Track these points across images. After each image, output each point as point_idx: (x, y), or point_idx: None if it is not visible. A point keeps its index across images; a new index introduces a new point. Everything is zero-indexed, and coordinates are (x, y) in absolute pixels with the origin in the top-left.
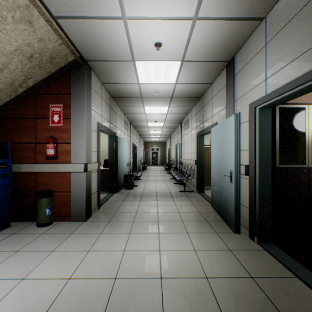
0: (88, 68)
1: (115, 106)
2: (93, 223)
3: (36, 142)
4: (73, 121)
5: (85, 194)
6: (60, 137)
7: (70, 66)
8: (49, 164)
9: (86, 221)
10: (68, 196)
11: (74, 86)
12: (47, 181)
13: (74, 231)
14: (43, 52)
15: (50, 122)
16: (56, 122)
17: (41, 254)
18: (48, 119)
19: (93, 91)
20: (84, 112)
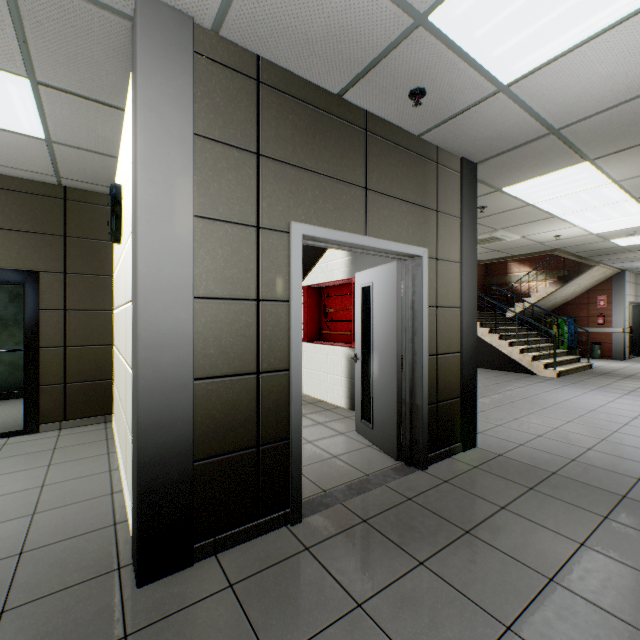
0: (624, 272)
1: (638, 279)
2: (629, 361)
3: (587, 316)
4: (613, 305)
5: (622, 345)
6: (603, 313)
7: (612, 275)
8: (597, 328)
9: (623, 360)
10: (609, 346)
11: (614, 285)
12: (594, 337)
13: (618, 361)
14: (602, 277)
15: (597, 305)
16: (601, 305)
17: (608, 362)
18: (595, 304)
19: (625, 283)
20: (621, 299)
